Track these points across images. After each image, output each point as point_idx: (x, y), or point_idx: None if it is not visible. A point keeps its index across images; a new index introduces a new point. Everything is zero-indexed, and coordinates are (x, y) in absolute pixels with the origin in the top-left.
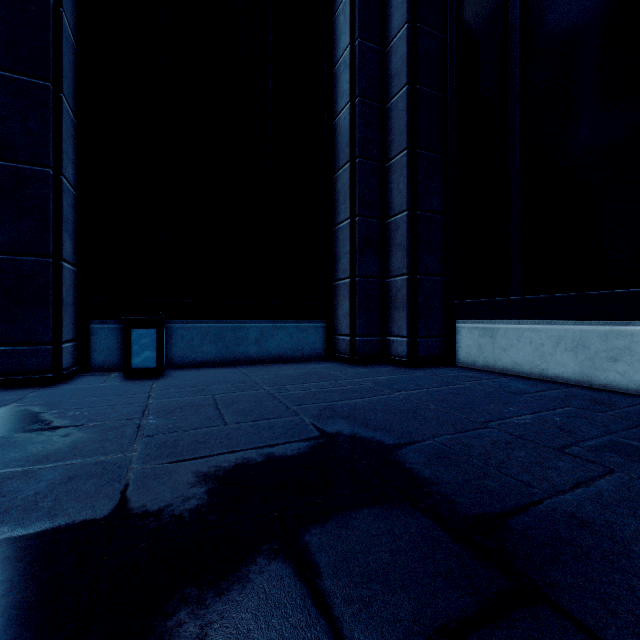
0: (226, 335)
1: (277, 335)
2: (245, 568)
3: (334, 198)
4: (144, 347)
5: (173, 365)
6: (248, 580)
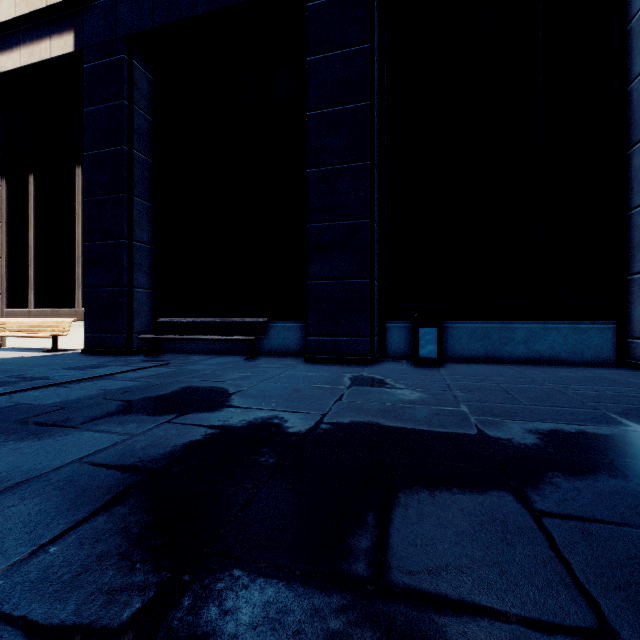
0: (491, 335)
1: (548, 336)
2: (592, 476)
3: (628, 177)
4: (428, 342)
5: (444, 358)
6: (597, 481)
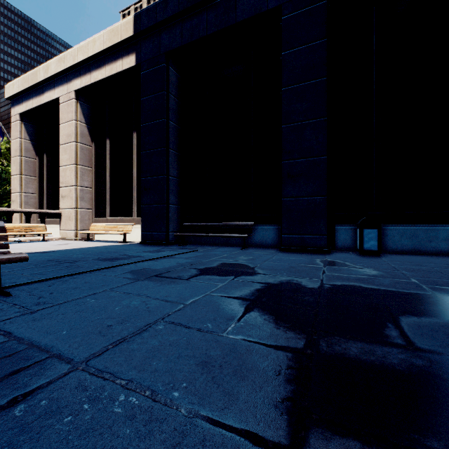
0: (419, 234)
1: None
2: None
3: None
4: (370, 239)
5: None
6: None
